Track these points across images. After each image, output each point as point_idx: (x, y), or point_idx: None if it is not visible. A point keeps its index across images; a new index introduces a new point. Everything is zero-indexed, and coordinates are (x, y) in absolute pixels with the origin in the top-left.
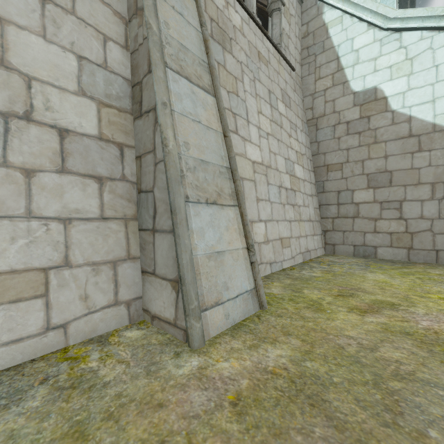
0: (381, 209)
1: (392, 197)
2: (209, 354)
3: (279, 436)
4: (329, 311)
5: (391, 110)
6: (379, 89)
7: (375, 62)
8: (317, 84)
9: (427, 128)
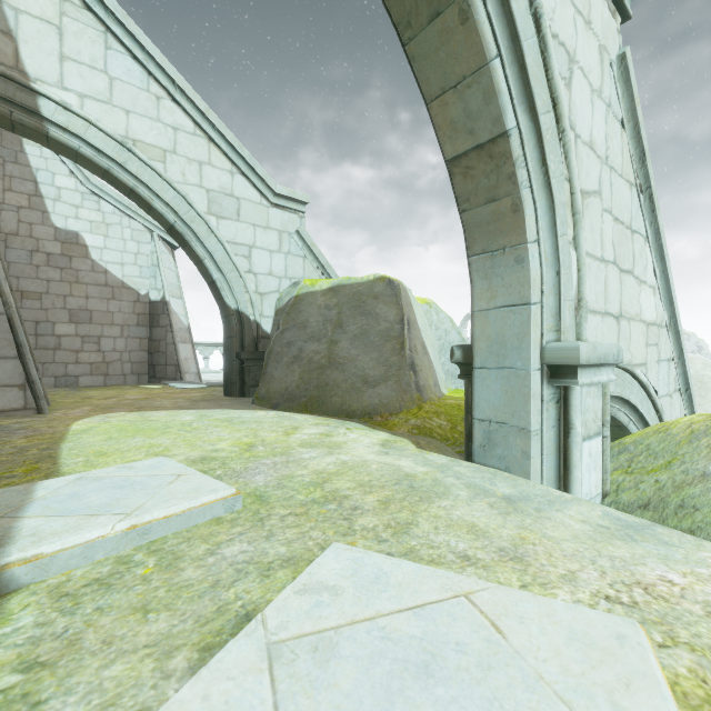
0: (83, 342)
1: (93, 333)
2: (58, 413)
3: (111, 410)
4: (88, 402)
5: (92, 259)
6: (82, 236)
7: (78, 210)
8: (7, 195)
9: (118, 283)
